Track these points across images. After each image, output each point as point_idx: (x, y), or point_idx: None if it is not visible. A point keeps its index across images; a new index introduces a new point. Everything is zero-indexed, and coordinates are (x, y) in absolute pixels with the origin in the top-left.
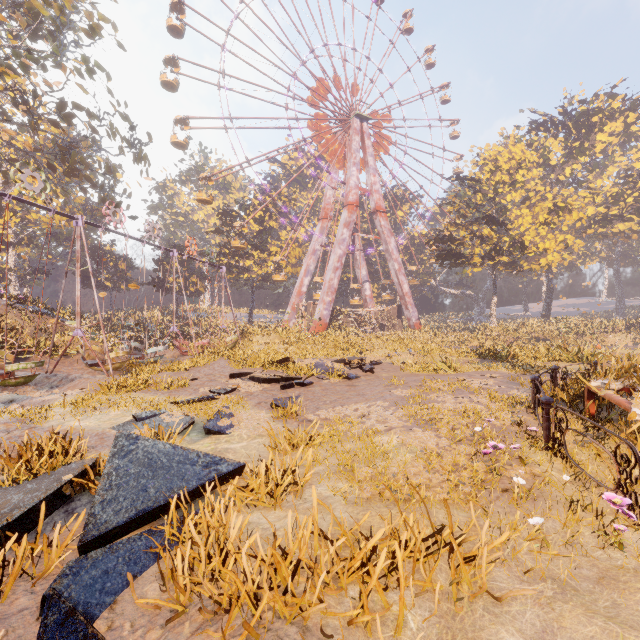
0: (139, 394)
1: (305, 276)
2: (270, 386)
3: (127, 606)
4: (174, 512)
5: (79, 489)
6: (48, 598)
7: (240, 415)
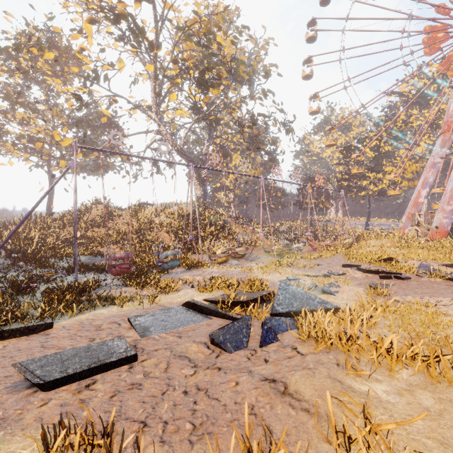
0: (289, 268)
1: (422, 188)
2: (371, 275)
3: (286, 336)
4: (303, 314)
5: (268, 299)
6: (264, 321)
7: (344, 288)
